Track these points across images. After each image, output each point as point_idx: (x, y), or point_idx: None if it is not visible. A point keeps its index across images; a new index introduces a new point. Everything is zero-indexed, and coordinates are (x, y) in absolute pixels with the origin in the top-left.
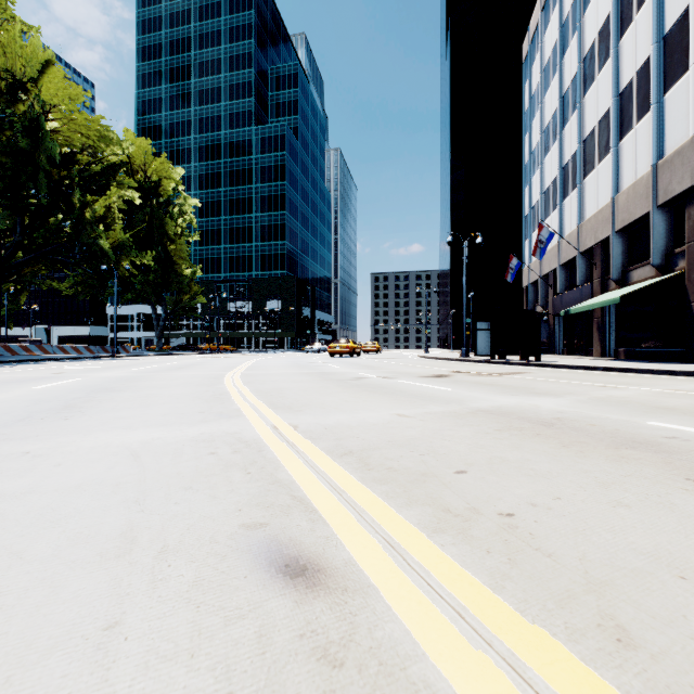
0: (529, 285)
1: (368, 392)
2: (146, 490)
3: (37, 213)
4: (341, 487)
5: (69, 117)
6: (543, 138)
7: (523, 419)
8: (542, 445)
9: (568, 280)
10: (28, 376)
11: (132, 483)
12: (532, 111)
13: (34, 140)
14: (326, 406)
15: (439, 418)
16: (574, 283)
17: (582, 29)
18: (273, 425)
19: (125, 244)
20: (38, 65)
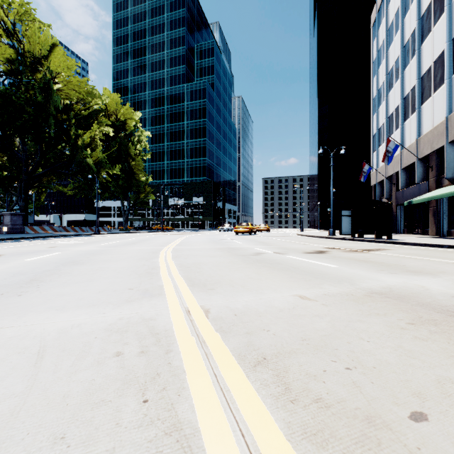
0: (377, 184)
1: (267, 267)
2: (4, 441)
3: (49, 143)
4: None
5: (68, 80)
6: (388, 78)
7: (424, 306)
8: None
9: (408, 179)
10: (31, 250)
11: (0, 418)
12: (379, 60)
13: (46, 95)
14: (235, 283)
15: (340, 302)
16: (412, 181)
17: None
18: (187, 308)
19: (102, 161)
20: (48, 47)
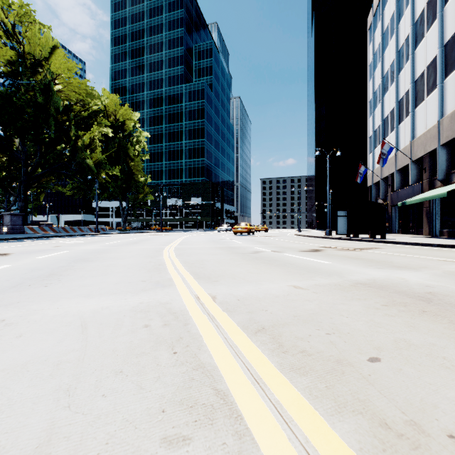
0: (373, 185)
1: (265, 264)
2: (81, 374)
3: (49, 143)
4: (261, 378)
5: (68, 81)
6: (383, 81)
7: (400, 293)
8: (435, 324)
9: (403, 181)
10: (37, 249)
11: (71, 362)
12: (375, 63)
13: (46, 97)
14: (236, 276)
15: (328, 290)
16: (407, 183)
17: (414, 2)
18: (196, 295)
19: (102, 162)
20: (48, 49)
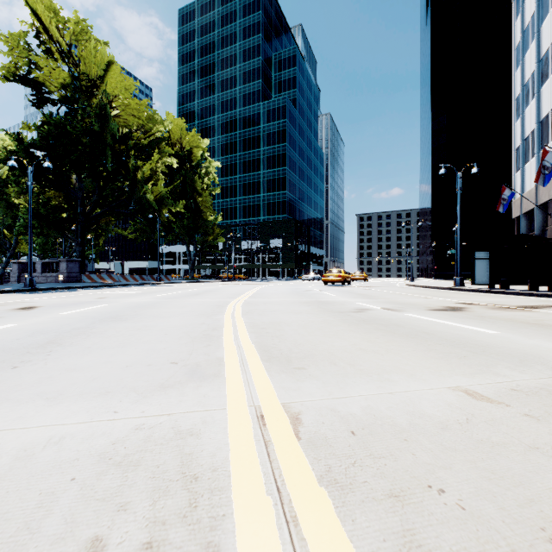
0: (521, 215)
1: (382, 332)
2: None
3: (107, 178)
4: None
5: (126, 104)
6: (540, 67)
7: None
8: None
9: None
10: (76, 301)
11: None
12: (525, 43)
13: (102, 123)
14: (337, 358)
15: None
16: None
17: None
18: (259, 410)
19: (164, 197)
20: (104, 66)
